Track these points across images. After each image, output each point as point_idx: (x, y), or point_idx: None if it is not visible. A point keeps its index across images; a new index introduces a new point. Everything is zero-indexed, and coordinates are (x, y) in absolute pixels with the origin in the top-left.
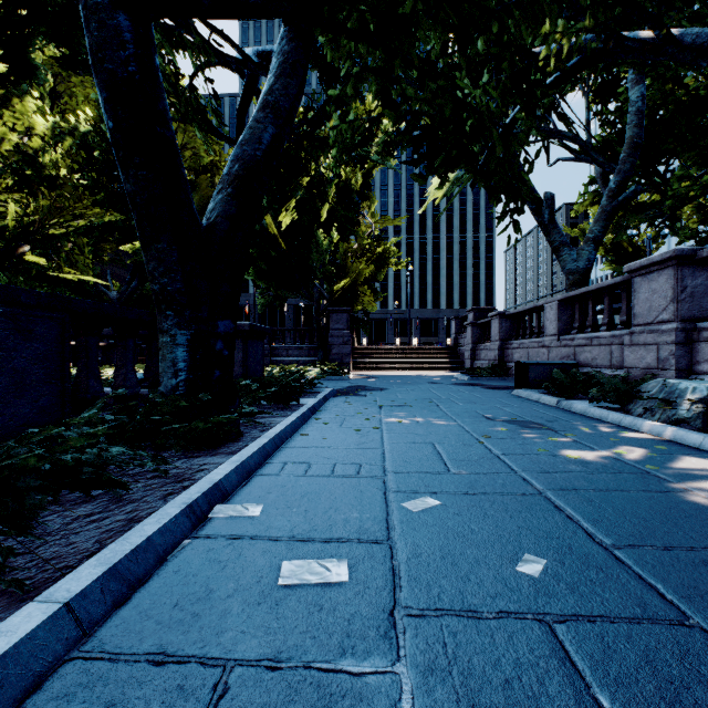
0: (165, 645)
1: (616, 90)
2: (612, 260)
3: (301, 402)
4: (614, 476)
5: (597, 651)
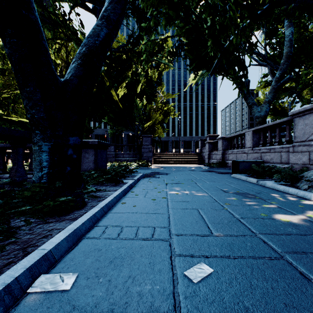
0: None
1: (276, 33)
2: (271, 114)
3: (125, 181)
4: None
5: None
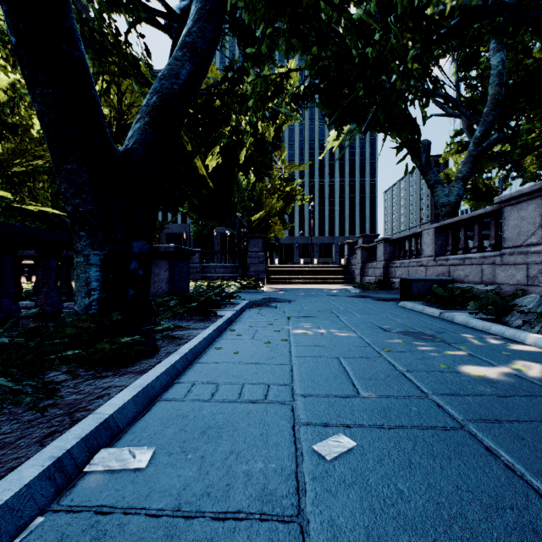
0: None
1: (477, 60)
2: (470, 198)
3: (220, 313)
4: (529, 400)
5: None
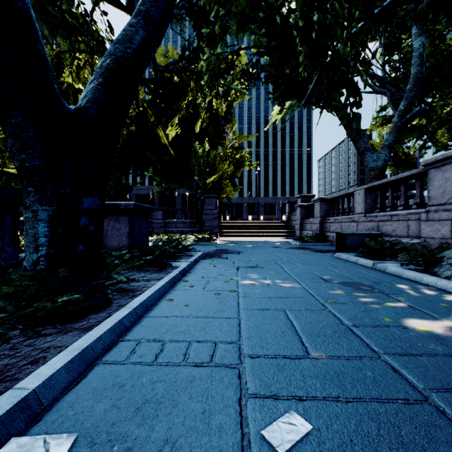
0: None
1: (399, 46)
2: (391, 164)
3: (176, 264)
4: None
5: None
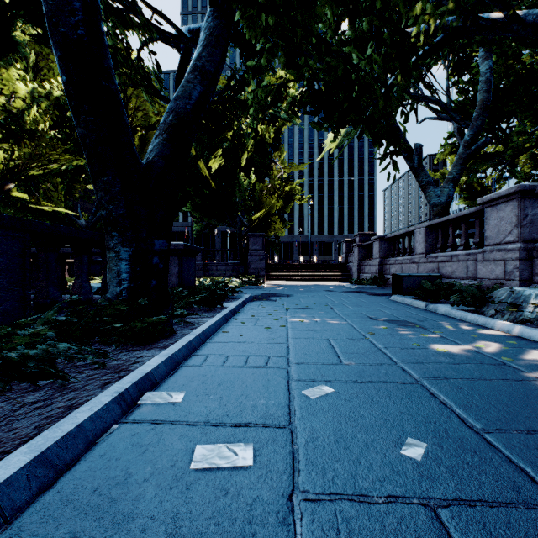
0: (78, 533)
1: (469, 65)
2: (465, 197)
3: (224, 305)
4: (477, 366)
5: (481, 537)
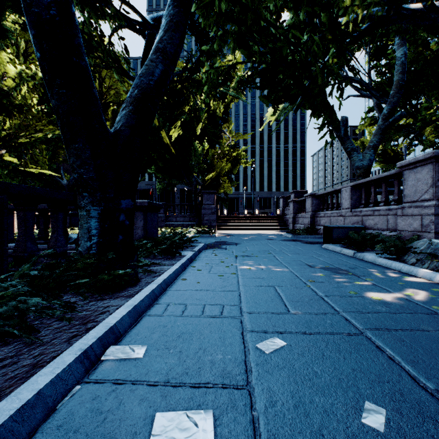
0: None
1: (386, 52)
2: (381, 161)
3: (183, 253)
4: (412, 316)
5: None
